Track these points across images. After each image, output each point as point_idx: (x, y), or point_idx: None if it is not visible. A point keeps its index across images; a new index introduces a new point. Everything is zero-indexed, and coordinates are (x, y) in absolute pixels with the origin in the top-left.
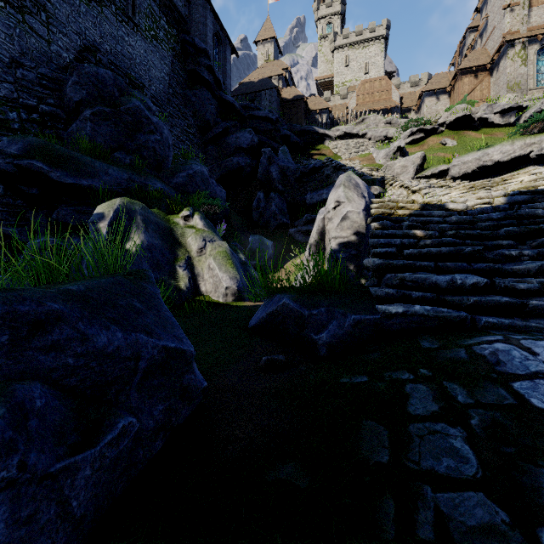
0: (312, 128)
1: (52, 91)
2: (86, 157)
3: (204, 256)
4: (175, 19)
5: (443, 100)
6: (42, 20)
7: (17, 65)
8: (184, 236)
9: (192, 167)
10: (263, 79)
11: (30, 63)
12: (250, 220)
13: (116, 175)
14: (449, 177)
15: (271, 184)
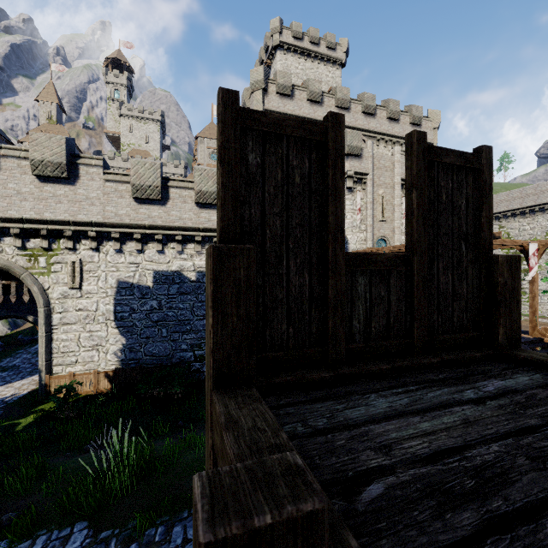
0: None
1: None
2: None
3: None
4: None
5: None
6: None
7: None
8: None
9: None
10: None
11: None
12: None
13: None
14: None
15: None
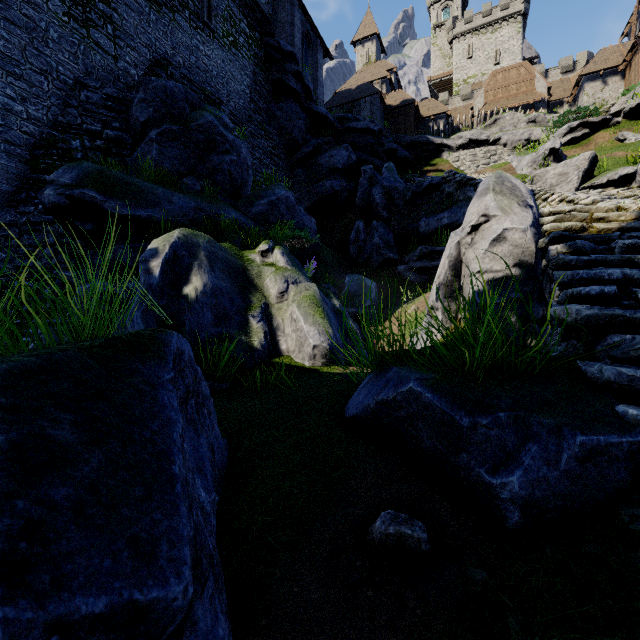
0: (425, 138)
1: (118, 113)
2: (147, 183)
3: (286, 302)
4: (257, 20)
5: (612, 84)
6: (108, 34)
7: (81, 87)
8: (261, 277)
9: (275, 192)
10: (363, 84)
11: (94, 83)
12: (346, 257)
13: (181, 203)
14: (636, 183)
15: (373, 211)
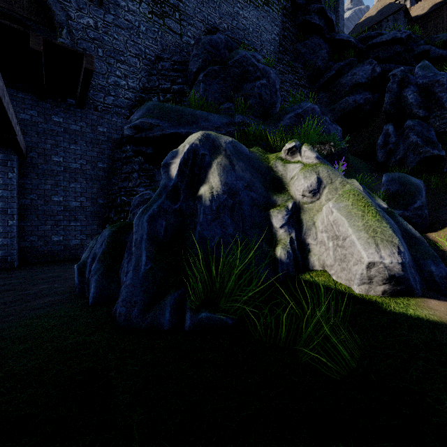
0: None
1: (181, 72)
2: (189, 108)
3: (317, 202)
4: None
5: None
6: (176, 19)
7: (159, 61)
8: (287, 176)
9: (301, 105)
10: (384, 7)
11: (167, 55)
12: (373, 162)
13: (215, 120)
14: None
15: (403, 114)
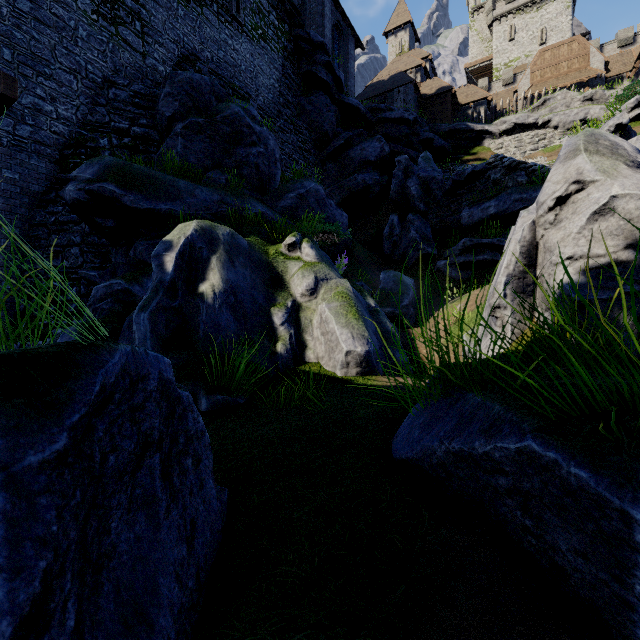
0: (464, 125)
1: (145, 110)
2: (168, 176)
3: (314, 301)
4: (286, 11)
5: None
6: (136, 31)
7: (110, 85)
8: (287, 273)
9: (304, 184)
10: (396, 74)
11: (123, 81)
12: (380, 253)
13: (203, 196)
14: None
15: (408, 204)
